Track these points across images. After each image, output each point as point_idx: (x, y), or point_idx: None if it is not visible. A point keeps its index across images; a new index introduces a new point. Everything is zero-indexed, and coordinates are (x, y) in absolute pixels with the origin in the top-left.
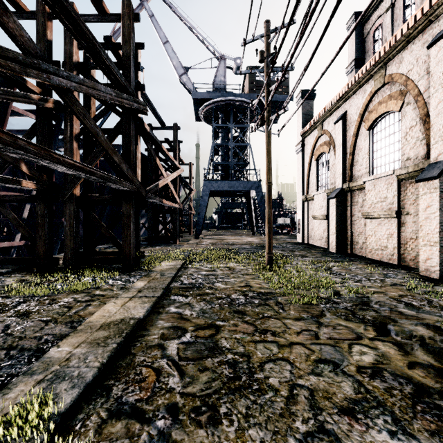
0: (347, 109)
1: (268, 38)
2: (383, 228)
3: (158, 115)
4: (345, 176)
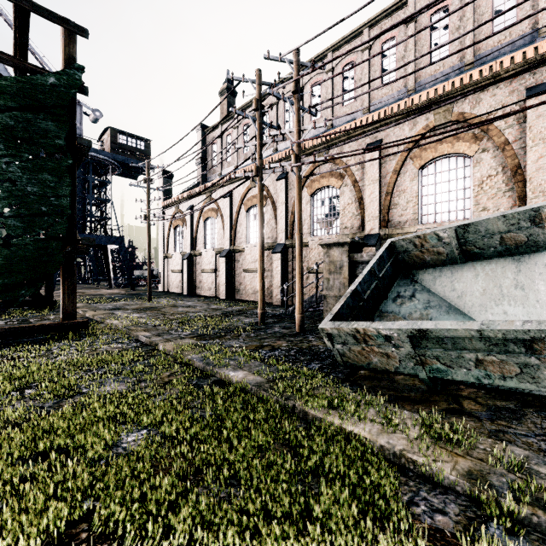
0: (194, 204)
1: (149, 170)
2: (210, 278)
3: None
4: (192, 246)
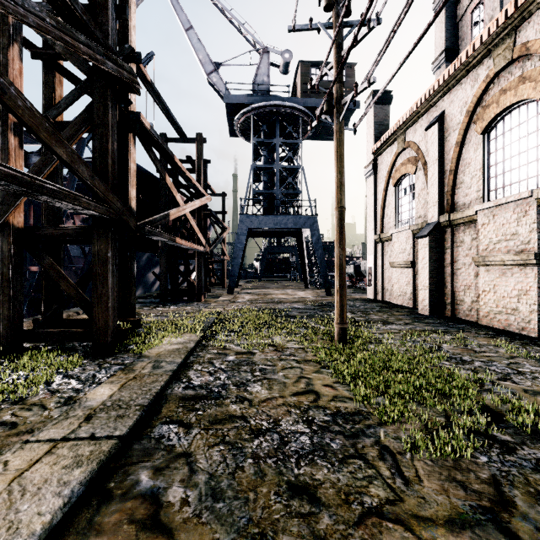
0: (446, 108)
1: None
2: (511, 280)
3: (173, 119)
4: (442, 204)
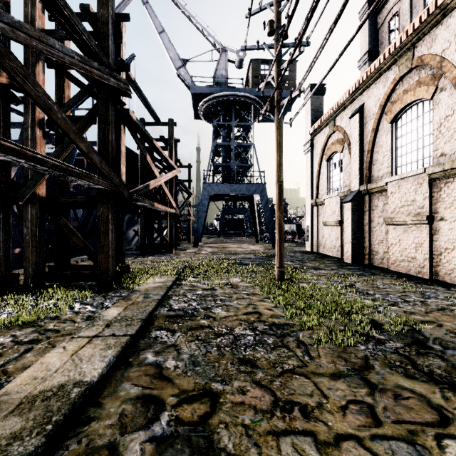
0: (365, 101)
1: (278, 6)
2: (411, 235)
3: (151, 108)
4: (362, 176)
